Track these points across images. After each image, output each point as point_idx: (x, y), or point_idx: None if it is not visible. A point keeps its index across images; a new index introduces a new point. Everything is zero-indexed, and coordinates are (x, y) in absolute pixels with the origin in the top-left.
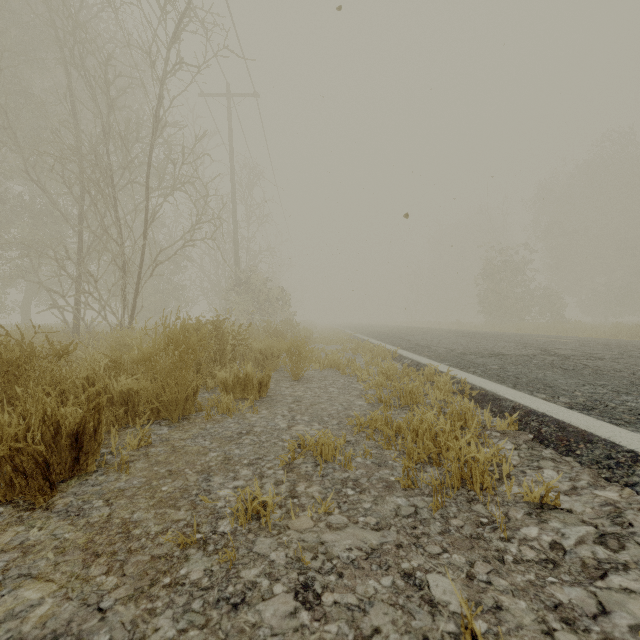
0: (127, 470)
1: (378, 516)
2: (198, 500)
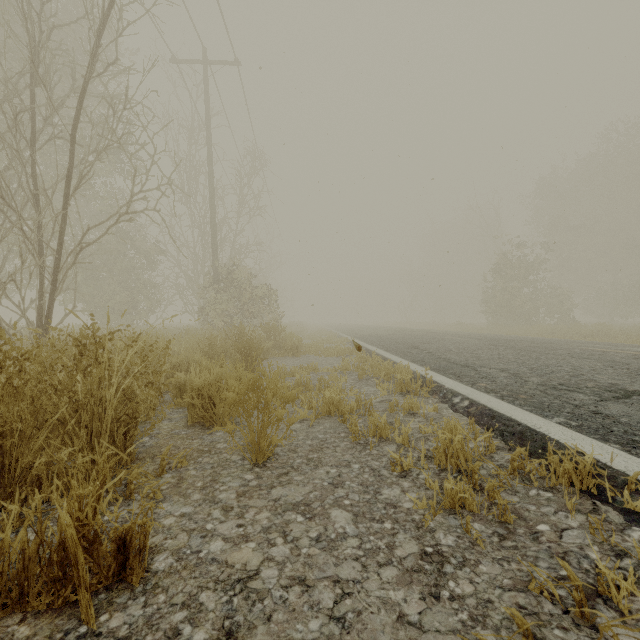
0: None
1: None
2: None
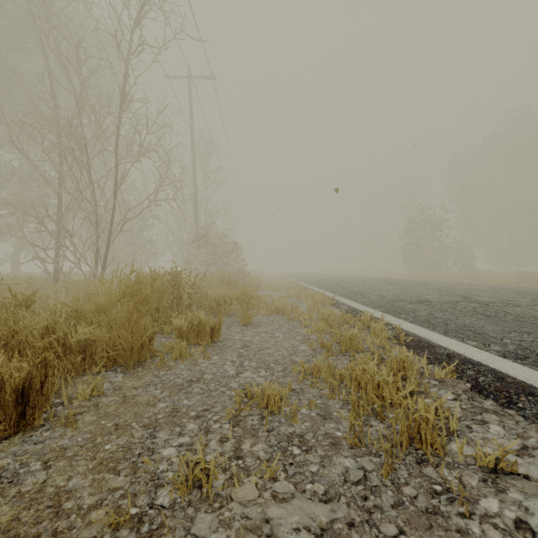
0: (73, 425)
1: (326, 483)
2: (140, 462)
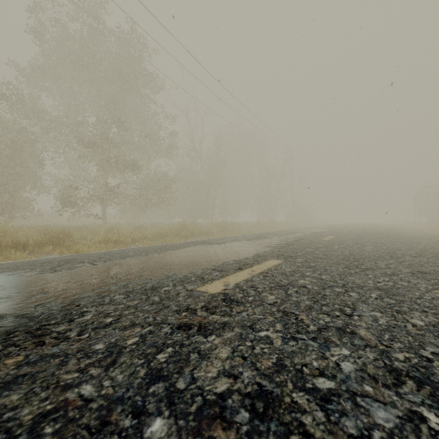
0: None
1: None
2: None
